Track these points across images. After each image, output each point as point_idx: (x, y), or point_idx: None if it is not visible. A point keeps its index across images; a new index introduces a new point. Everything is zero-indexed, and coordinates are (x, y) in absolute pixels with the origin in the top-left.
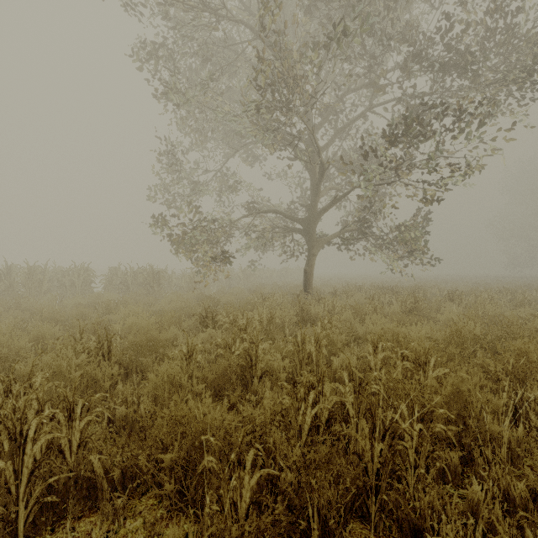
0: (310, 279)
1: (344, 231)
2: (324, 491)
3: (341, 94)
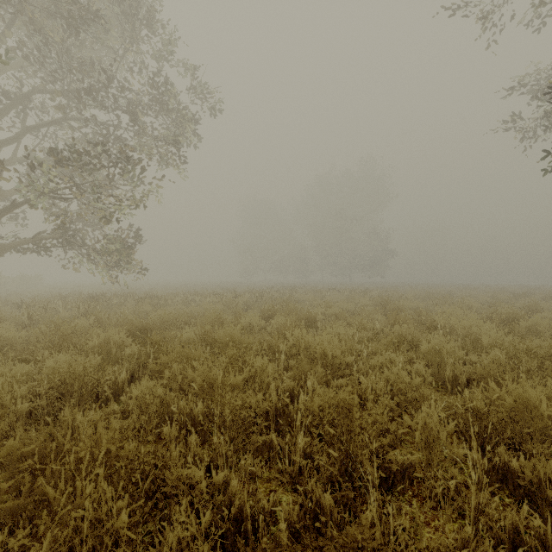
0: None
1: (40, 237)
2: None
3: (29, 91)
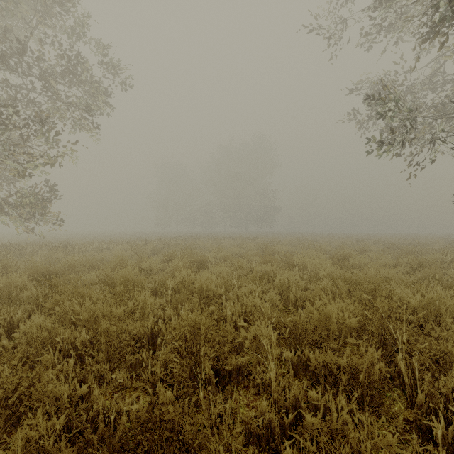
0: None
1: None
2: None
3: None
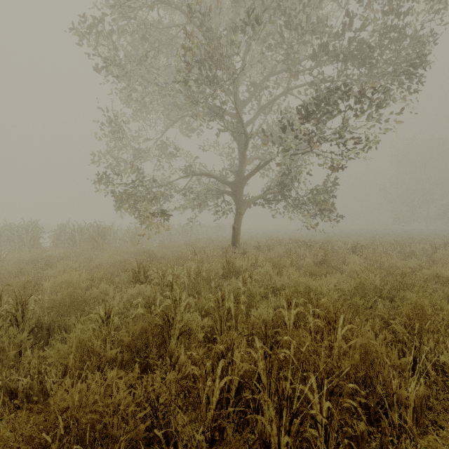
0: (238, 235)
1: (266, 194)
2: None
3: (264, 76)
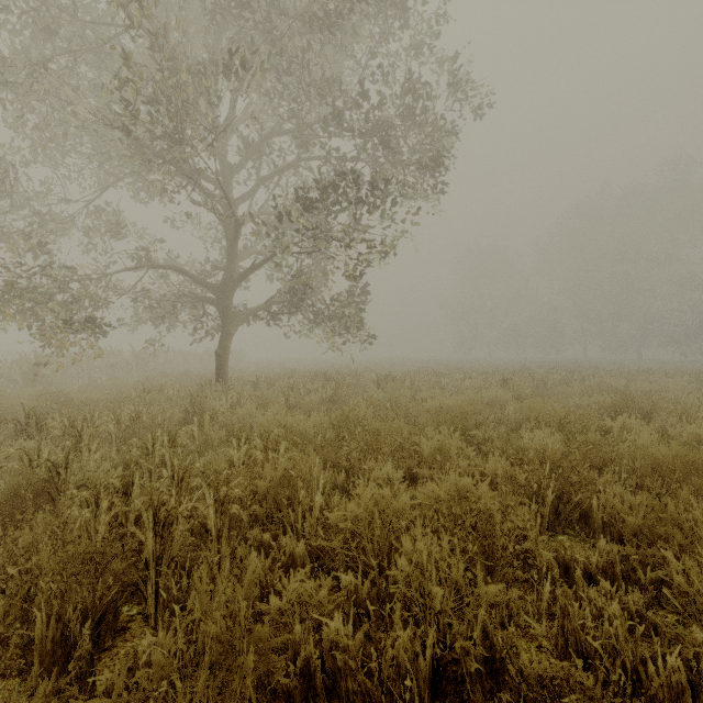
0: (224, 365)
1: (271, 305)
2: (73, 593)
3: (264, 135)
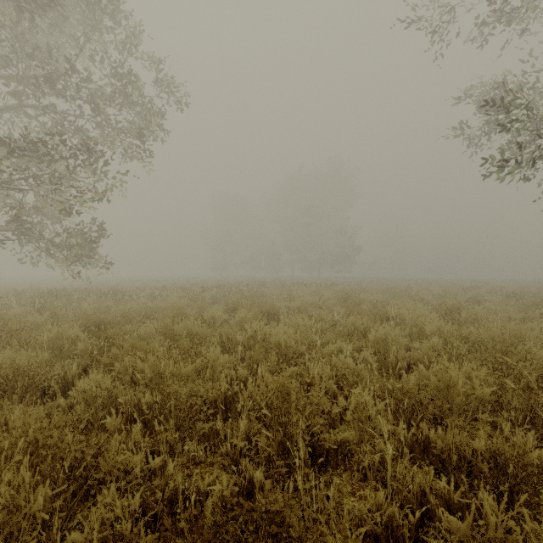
0: None
1: None
2: None
3: None
